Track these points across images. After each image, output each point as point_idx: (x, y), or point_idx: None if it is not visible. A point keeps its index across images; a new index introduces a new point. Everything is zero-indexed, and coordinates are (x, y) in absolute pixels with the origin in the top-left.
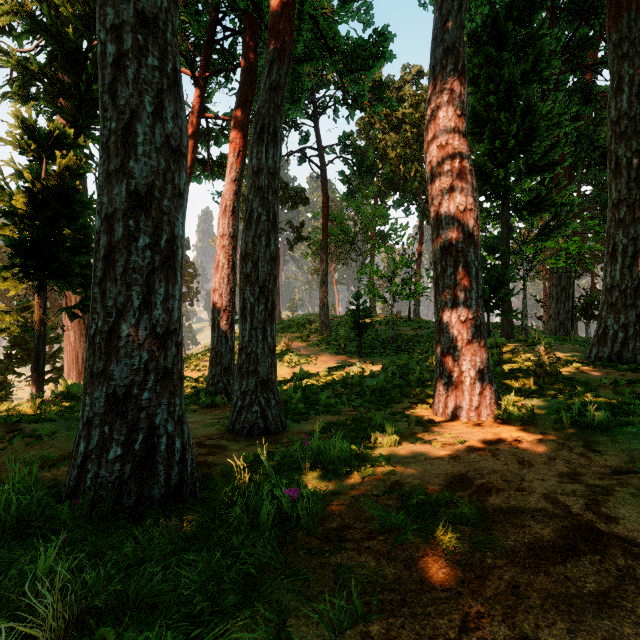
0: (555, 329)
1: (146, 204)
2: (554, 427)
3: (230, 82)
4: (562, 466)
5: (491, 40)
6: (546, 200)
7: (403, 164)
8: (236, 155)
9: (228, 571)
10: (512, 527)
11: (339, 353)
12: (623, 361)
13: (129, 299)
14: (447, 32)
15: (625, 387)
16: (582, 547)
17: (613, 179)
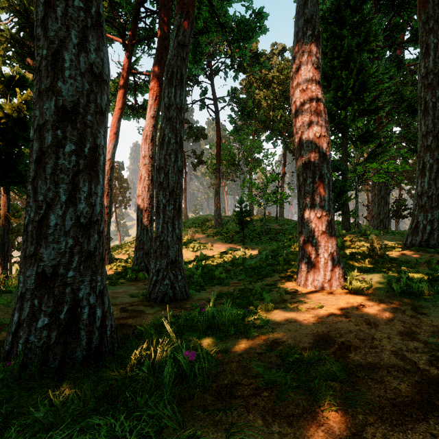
0: (377, 225)
1: (72, 117)
2: (387, 295)
3: (151, 50)
4: (400, 326)
5: (335, 21)
6: (373, 134)
7: (272, 111)
8: (154, 99)
9: (130, 434)
10: (374, 382)
11: (228, 242)
12: (430, 246)
13: (57, 195)
14: (307, 8)
15: (436, 265)
16: (437, 402)
17: (422, 117)
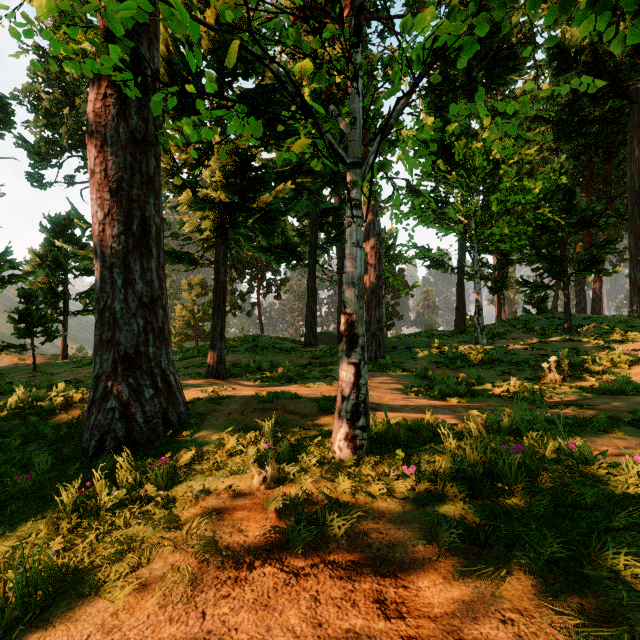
0: None
1: (582, 309)
2: None
3: None
4: None
5: None
6: None
7: None
8: None
9: None
10: None
11: None
12: None
13: None
14: None
15: None
16: None
17: None
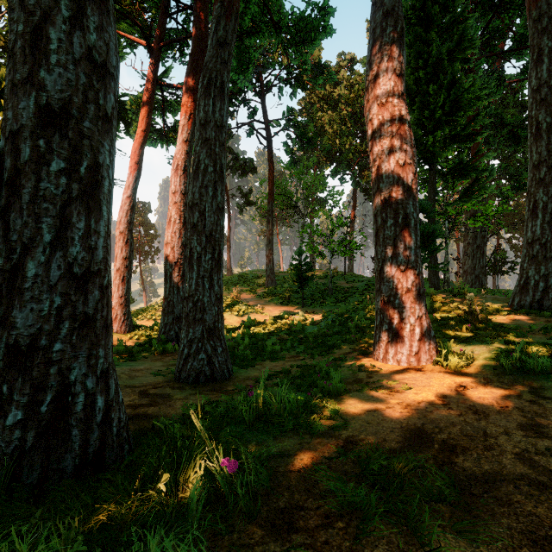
0: (471, 282)
1: (61, 122)
2: (495, 372)
3: (184, 57)
4: (518, 415)
5: (420, 22)
6: (468, 166)
7: (339, 139)
8: (187, 117)
9: None
10: (498, 504)
11: (283, 303)
12: (544, 308)
13: (38, 232)
14: None
15: None
16: None
17: (534, 142)
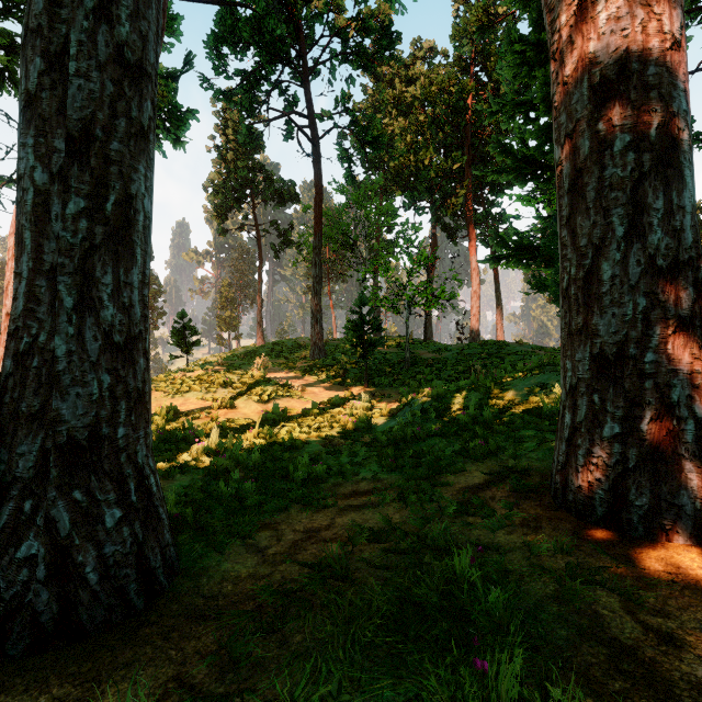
0: None
1: None
2: None
3: None
4: None
5: None
6: None
7: (414, 155)
8: None
9: None
10: None
11: (336, 382)
12: None
13: None
14: None
15: None
16: None
17: None
